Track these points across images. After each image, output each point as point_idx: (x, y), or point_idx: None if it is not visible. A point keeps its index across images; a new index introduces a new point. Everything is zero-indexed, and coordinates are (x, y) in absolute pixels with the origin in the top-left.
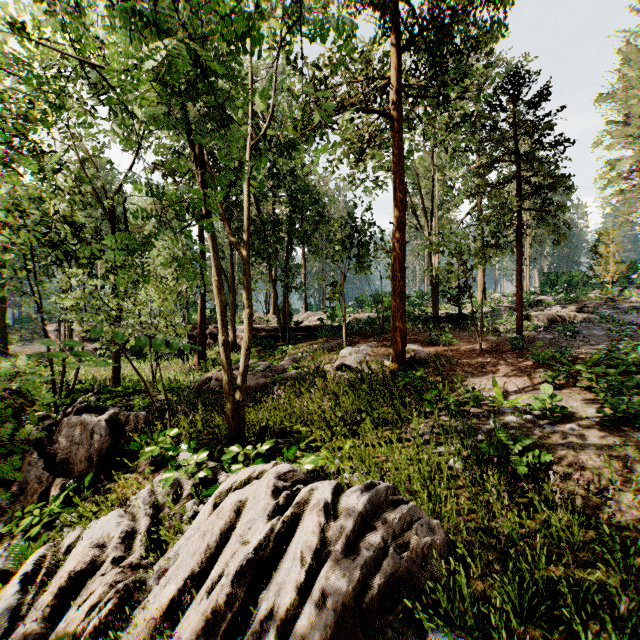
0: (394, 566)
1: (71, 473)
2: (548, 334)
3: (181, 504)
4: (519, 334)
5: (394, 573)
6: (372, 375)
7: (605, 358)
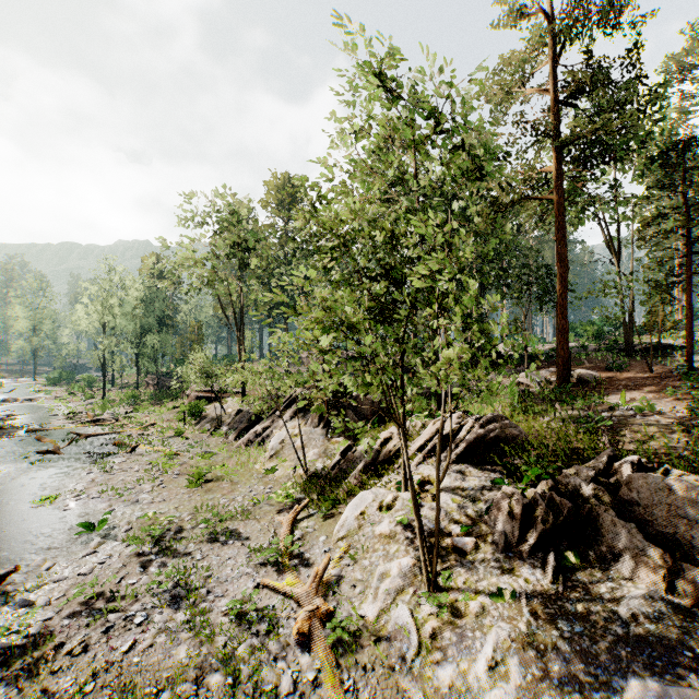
0: (498, 434)
1: (366, 419)
2: None
3: (418, 430)
4: (687, 362)
5: (497, 436)
6: (540, 390)
7: None
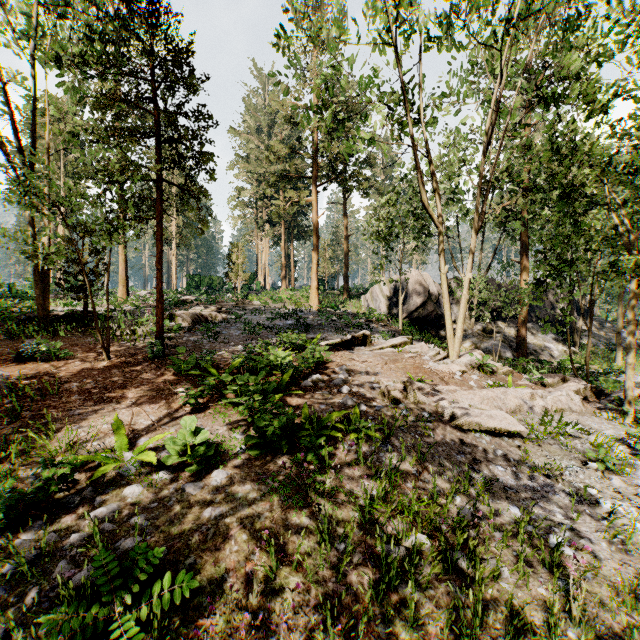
0: None
1: None
2: (192, 336)
3: None
4: (160, 338)
5: None
6: None
7: (246, 362)
